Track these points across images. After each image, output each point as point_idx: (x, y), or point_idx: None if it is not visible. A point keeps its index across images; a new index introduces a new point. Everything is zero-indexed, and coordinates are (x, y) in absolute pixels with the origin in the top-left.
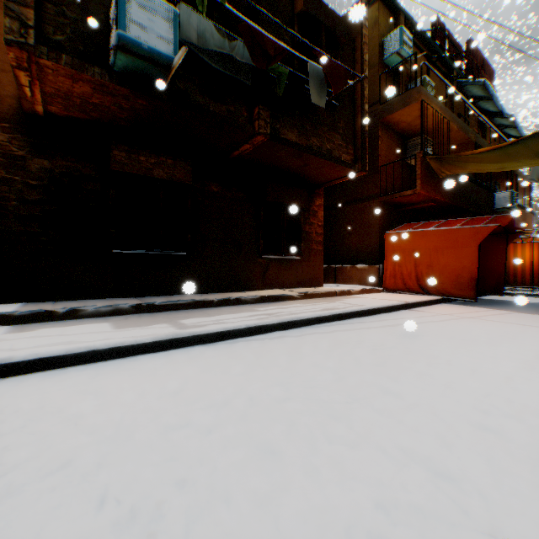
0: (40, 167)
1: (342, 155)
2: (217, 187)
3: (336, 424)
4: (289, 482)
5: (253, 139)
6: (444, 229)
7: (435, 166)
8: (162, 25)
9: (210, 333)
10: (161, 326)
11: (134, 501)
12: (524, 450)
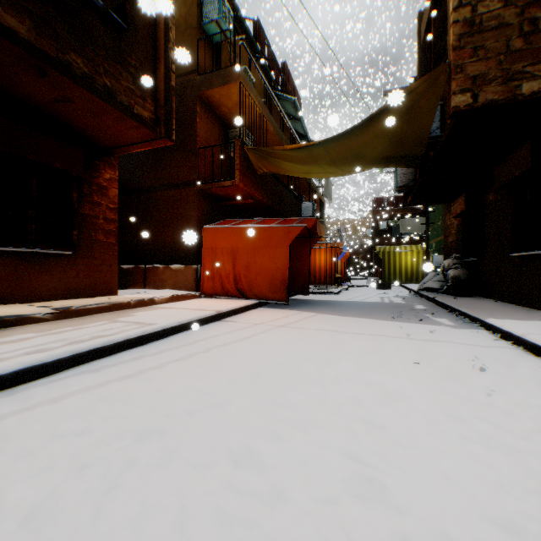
0: None
1: (135, 106)
2: None
3: None
4: None
5: None
6: (261, 227)
7: (254, 159)
8: None
9: None
10: None
11: None
12: None
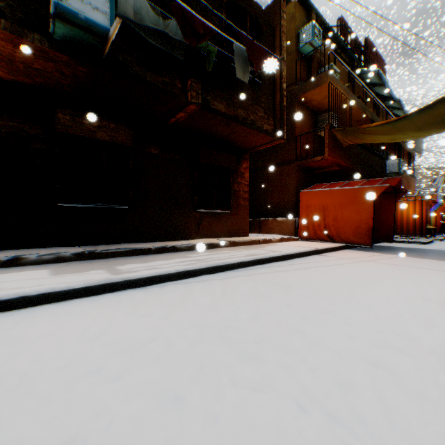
0: None
1: (264, 125)
2: (157, 150)
3: (243, 366)
4: (185, 436)
5: (186, 108)
6: (347, 188)
7: (340, 137)
8: None
9: (142, 277)
10: (97, 272)
11: None
12: (413, 385)
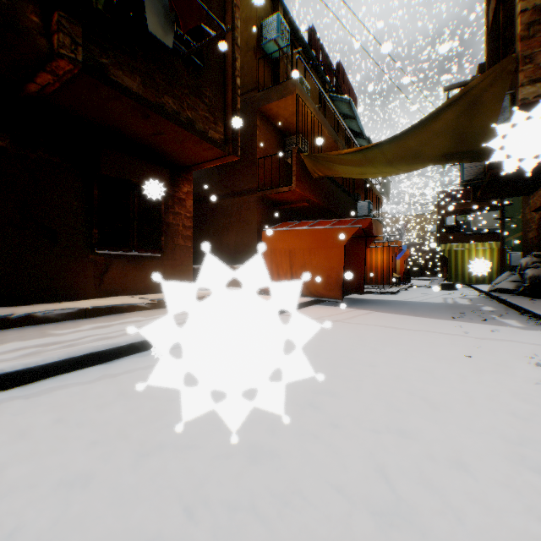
0: None
1: (209, 131)
2: (7, 140)
3: None
4: None
5: (53, 65)
6: (316, 229)
7: (310, 165)
8: None
9: None
10: None
11: None
12: None
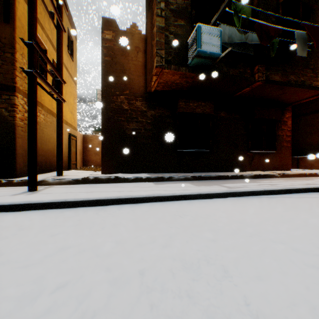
0: (150, 114)
1: (311, 82)
2: (224, 113)
3: None
4: None
5: (252, 84)
6: None
7: None
8: (215, 39)
9: (245, 191)
10: (216, 186)
11: (290, 245)
12: None
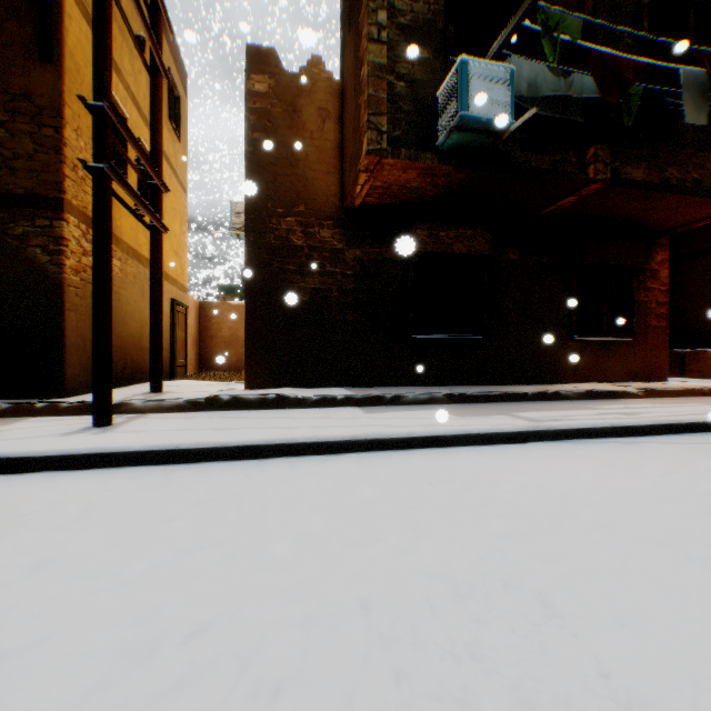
0: (352, 257)
1: None
2: (516, 254)
3: None
4: None
5: (582, 189)
6: None
7: None
8: (500, 90)
9: (569, 428)
10: (502, 417)
11: (683, 550)
12: None
